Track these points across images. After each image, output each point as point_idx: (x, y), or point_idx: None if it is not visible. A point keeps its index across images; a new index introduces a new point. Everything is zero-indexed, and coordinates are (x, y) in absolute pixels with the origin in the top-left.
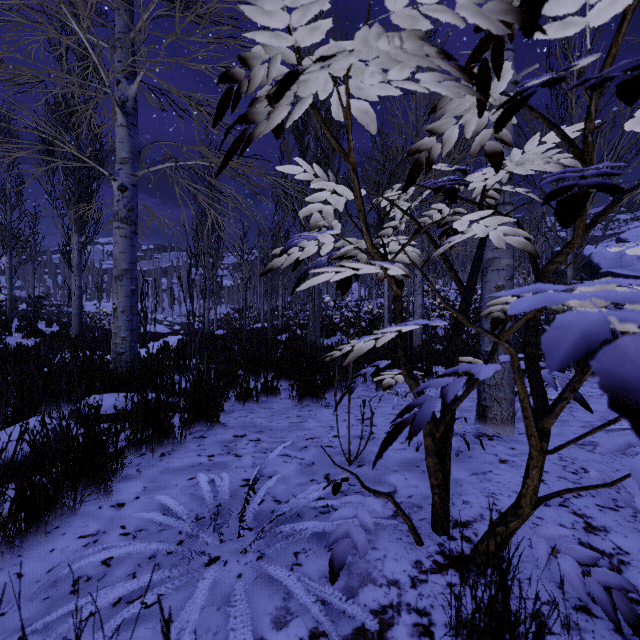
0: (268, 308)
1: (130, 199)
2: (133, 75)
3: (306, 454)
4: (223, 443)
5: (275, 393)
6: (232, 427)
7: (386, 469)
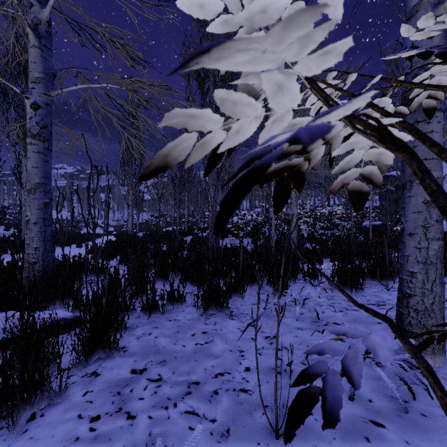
0: (176, 217)
1: (43, 117)
2: (46, 0)
3: (217, 409)
4: (116, 387)
5: (181, 301)
6: (132, 354)
7: (328, 446)
